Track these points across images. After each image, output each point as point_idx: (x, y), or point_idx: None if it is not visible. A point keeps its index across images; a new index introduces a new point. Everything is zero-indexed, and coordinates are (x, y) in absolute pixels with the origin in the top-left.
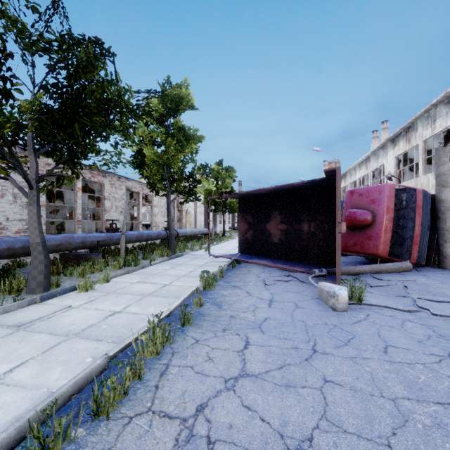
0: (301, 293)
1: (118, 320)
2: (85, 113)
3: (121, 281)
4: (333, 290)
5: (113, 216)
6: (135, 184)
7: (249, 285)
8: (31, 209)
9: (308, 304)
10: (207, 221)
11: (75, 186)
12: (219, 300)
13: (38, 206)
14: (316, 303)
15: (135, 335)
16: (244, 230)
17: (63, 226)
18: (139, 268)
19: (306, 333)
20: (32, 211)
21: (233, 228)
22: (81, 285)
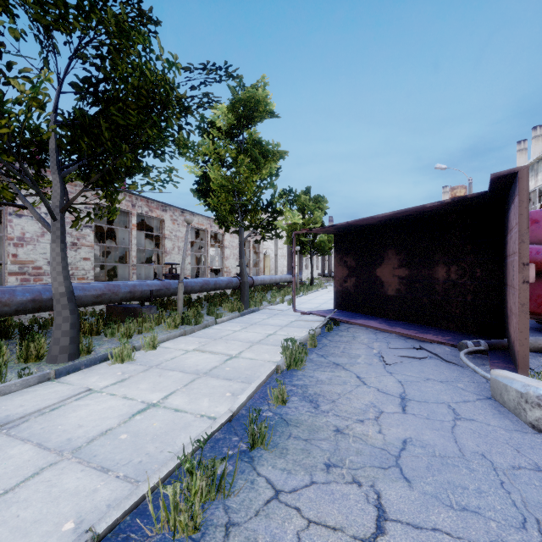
0: (454, 385)
1: (149, 423)
2: (118, 109)
3: (172, 347)
4: (537, 391)
5: (175, 259)
6: (201, 220)
7: (358, 362)
8: (54, 247)
9: (476, 410)
10: (291, 265)
11: (129, 223)
12: (312, 391)
13: (63, 243)
14: (492, 409)
15: (161, 472)
16: (342, 277)
17: (116, 272)
18: (200, 328)
19: (505, 495)
20: (55, 251)
21: (322, 274)
22: (116, 353)
